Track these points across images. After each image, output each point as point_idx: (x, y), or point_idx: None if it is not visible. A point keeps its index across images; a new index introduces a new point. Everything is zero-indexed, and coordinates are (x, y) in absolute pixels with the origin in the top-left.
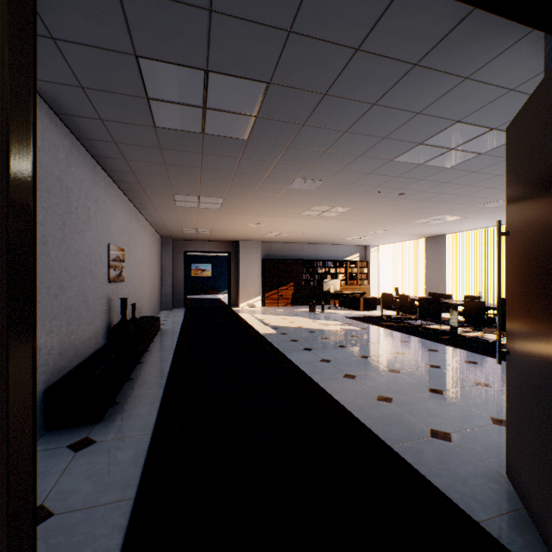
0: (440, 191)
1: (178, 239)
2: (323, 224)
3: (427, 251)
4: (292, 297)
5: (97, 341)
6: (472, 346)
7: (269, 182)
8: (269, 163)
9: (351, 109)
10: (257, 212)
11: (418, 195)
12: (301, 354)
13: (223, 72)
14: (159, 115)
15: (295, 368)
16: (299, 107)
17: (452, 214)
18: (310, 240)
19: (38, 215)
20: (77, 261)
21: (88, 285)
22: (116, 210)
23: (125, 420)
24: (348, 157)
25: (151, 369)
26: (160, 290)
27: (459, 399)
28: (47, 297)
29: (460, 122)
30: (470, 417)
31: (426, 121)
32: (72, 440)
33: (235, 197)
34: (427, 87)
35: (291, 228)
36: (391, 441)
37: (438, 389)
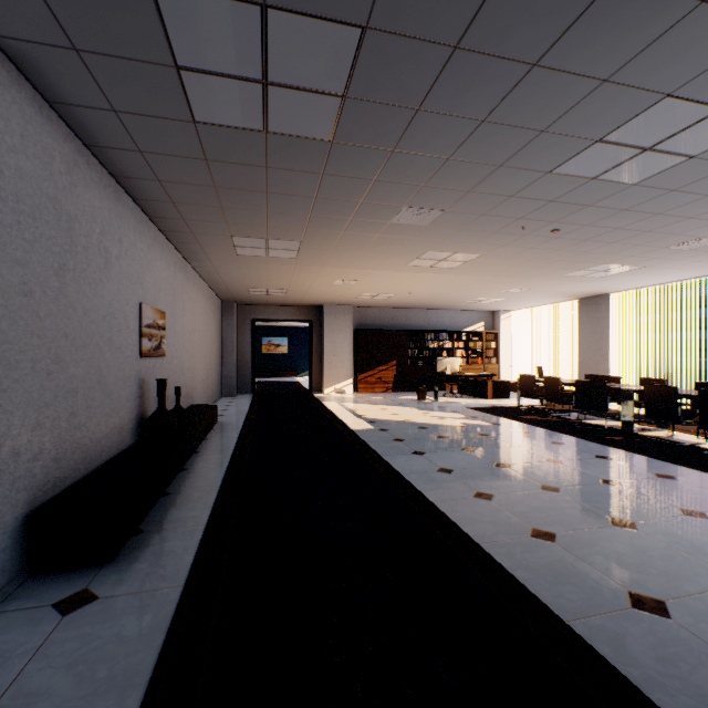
0: (613, 225)
1: (244, 303)
2: (437, 280)
3: (581, 317)
4: (394, 381)
5: (122, 438)
6: (660, 451)
7: (364, 214)
8: (364, 182)
9: (495, 77)
10: (347, 263)
11: (580, 232)
12: (409, 459)
13: (291, 7)
14: (199, 99)
15: (402, 482)
16: (413, 75)
17: (624, 262)
18: (418, 303)
19: (14, 249)
20: (86, 324)
21: (106, 360)
22: (153, 258)
23: (147, 561)
24: (483, 168)
25: (197, 479)
26: (221, 370)
27: (663, 539)
28: (31, 374)
29: (671, 95)
30: (690, 570)
31: (615, 96)
32: (63, 593)
33: (317, 239)
34: (629, 25)
35: (394, 287)
36: (566, 613)
37: (625, 520)
